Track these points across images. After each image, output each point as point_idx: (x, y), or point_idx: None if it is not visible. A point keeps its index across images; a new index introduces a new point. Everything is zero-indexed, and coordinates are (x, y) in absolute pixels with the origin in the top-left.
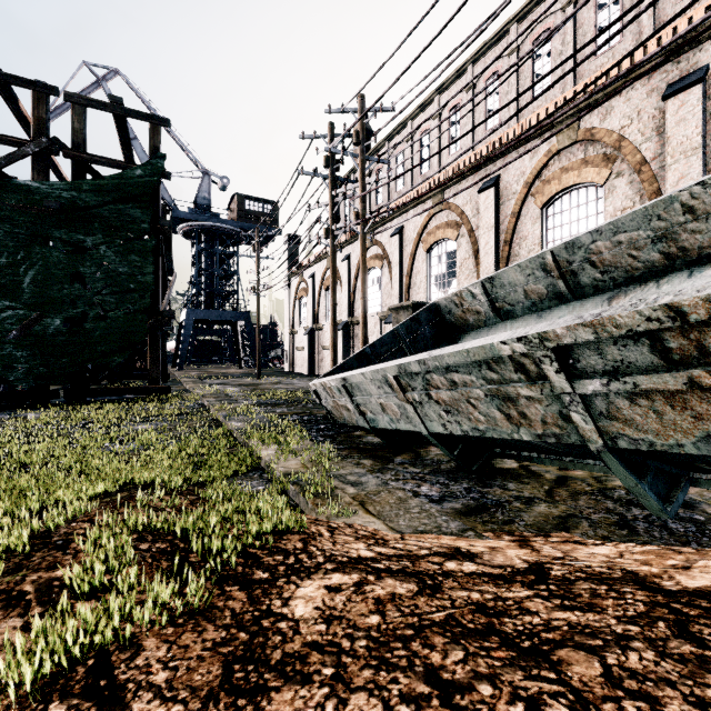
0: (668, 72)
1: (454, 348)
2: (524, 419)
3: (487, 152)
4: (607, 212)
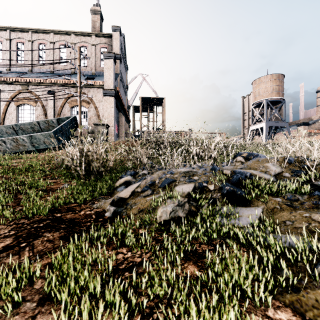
0: (48, 88)
1: None
2: (0, 151)
3: None
4: (36, 114)
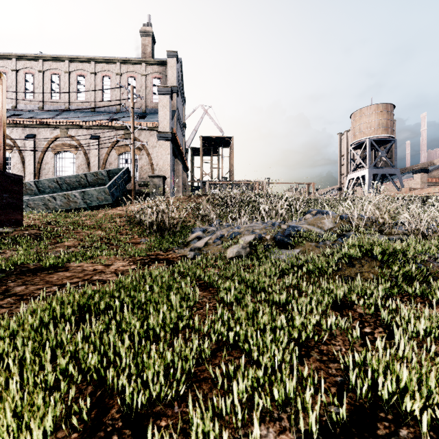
0: (92, 132)
1: (36, 197)
2: (50, 208)
3: (30, 123)
4: (77, 163)
